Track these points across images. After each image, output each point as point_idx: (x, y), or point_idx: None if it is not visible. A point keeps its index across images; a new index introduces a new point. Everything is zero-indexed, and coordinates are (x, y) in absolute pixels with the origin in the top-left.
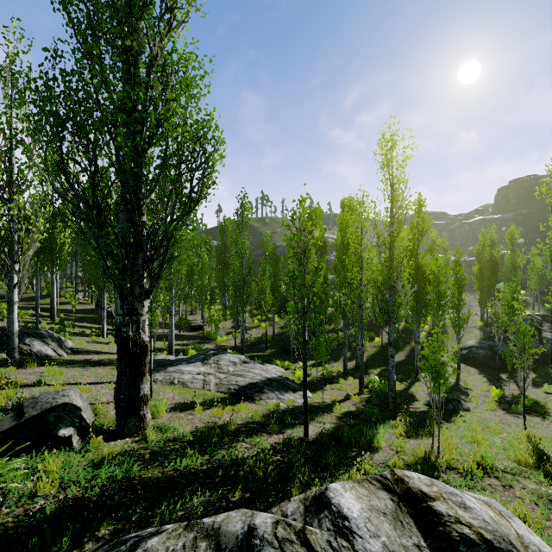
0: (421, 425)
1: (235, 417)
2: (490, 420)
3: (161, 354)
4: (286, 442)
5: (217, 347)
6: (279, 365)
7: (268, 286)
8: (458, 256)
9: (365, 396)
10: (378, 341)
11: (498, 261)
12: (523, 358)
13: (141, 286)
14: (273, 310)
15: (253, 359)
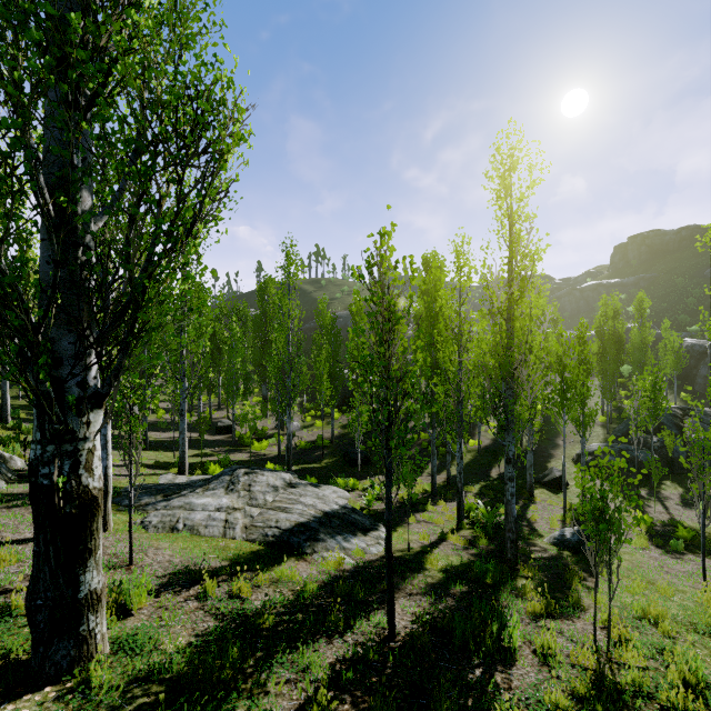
0: (558, 586)
1: (272, 596)
2: (647, 567)
3: (168, 472)
4: (359, 656)
5: (254, 457)
6: (340, 484)
7: (325, 371)
8: (582, 331)
9: (466, 532)
10: (473, 445)
11: (622, 338)
12: (702, 481)
13: (84, 385)
14: (332, 404)
15: (303, 474)
